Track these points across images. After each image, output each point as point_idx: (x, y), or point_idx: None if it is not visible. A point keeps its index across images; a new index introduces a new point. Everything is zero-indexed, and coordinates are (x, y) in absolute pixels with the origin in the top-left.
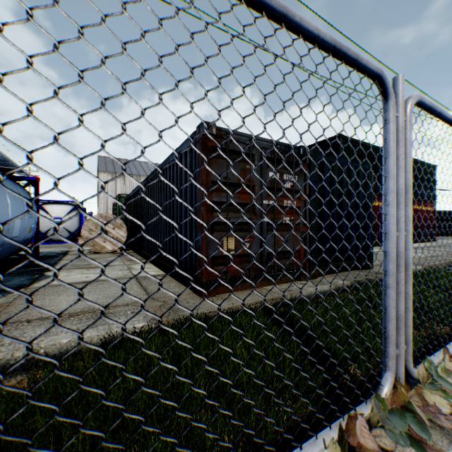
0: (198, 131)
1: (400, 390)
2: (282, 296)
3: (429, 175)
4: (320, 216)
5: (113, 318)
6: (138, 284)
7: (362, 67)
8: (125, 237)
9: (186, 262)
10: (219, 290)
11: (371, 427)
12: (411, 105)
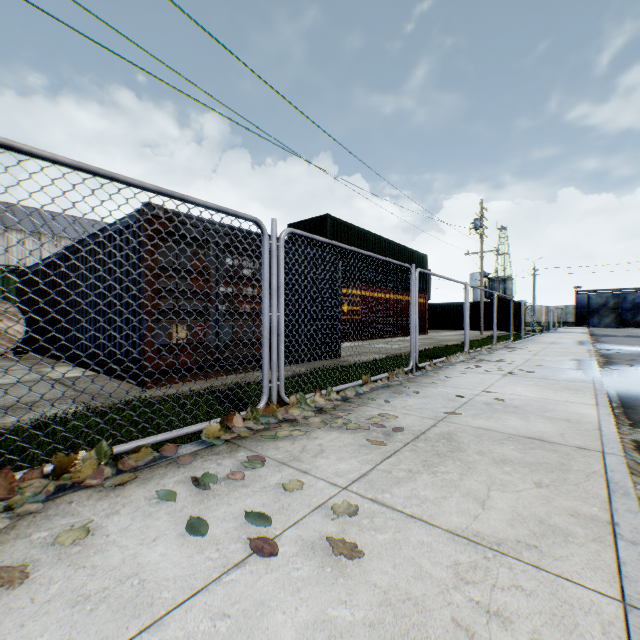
0: (142, 210)
1: (273, 407)
2: (235, 382)
3: (422, 265)
4: (285, 305)
5: (38, 409)
6: (61, 385)
7: (241, 217)
8: (24, 333)
9: (128, 355)
10: (168, 381)
11: (245, 421)
12: (284, 236)
